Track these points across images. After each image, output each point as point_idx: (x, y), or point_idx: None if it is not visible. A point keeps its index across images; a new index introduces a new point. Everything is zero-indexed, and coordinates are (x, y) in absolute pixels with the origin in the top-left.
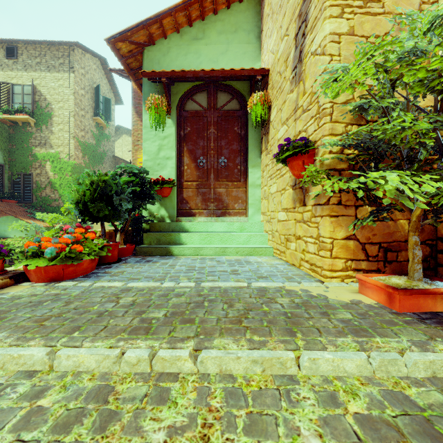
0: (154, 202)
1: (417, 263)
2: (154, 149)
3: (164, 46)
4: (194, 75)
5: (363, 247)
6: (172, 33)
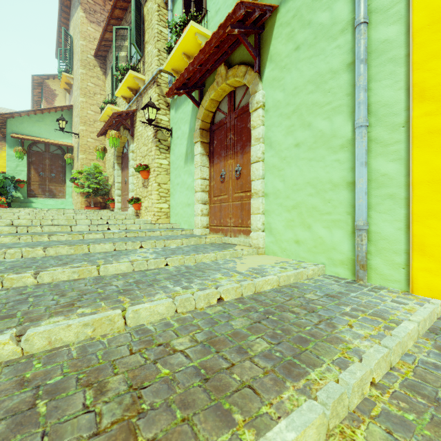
0: (19, 190)
1: (92, 203)
2: (14, 166)
3: (20, 120)
4: (39, 142)
5: (89, 203)
6: (25, 115)
